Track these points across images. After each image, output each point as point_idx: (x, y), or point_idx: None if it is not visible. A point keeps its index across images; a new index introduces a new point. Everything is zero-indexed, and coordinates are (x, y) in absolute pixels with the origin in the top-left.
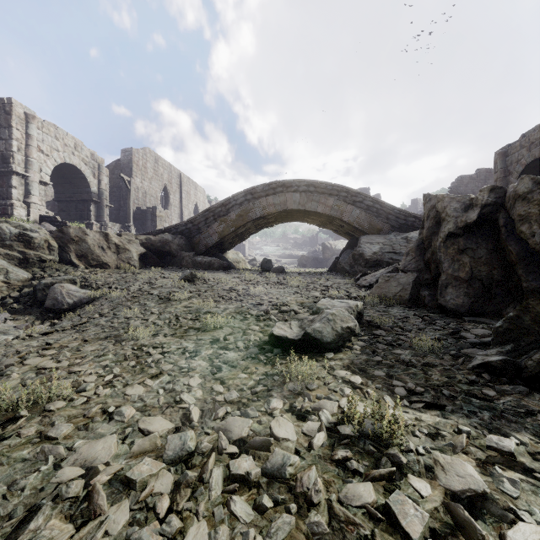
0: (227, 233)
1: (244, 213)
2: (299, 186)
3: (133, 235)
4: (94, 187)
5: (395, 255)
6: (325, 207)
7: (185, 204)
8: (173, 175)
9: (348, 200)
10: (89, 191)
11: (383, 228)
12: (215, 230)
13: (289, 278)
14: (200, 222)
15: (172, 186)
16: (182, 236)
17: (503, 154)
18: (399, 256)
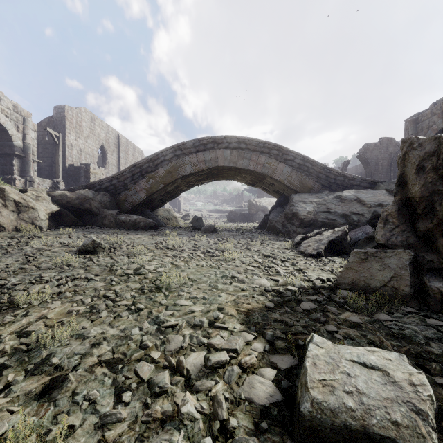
0: (155, 190)
1: (173, 169)
2: (230, 143)
3: (44, 191)
4: (18, 141)
5: (330, 214)
6: (256, 164)
7: (123, 163)
8: (110, 135)
9: (279, 158)
10: (12, 145)
11: (314, 186)
12: (142, 187)
13: (221, 240)
14: (126, 178)
15: (110, 146)
16: (106, 193)
17: (414, 121)
18: (334, 215)
